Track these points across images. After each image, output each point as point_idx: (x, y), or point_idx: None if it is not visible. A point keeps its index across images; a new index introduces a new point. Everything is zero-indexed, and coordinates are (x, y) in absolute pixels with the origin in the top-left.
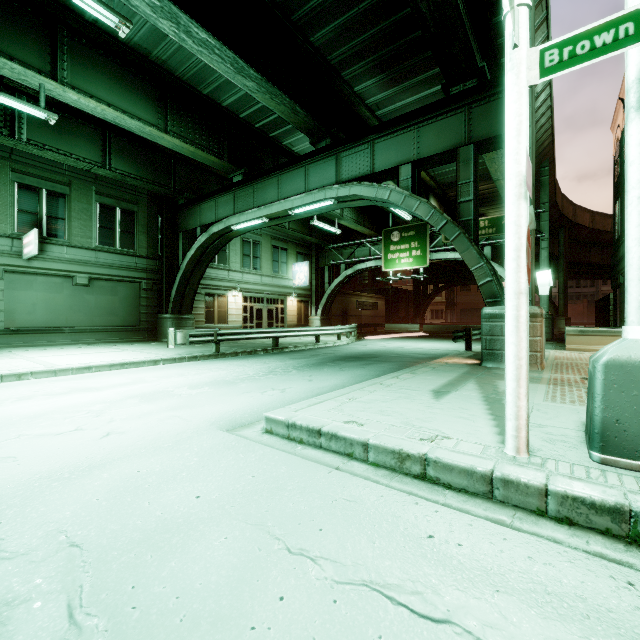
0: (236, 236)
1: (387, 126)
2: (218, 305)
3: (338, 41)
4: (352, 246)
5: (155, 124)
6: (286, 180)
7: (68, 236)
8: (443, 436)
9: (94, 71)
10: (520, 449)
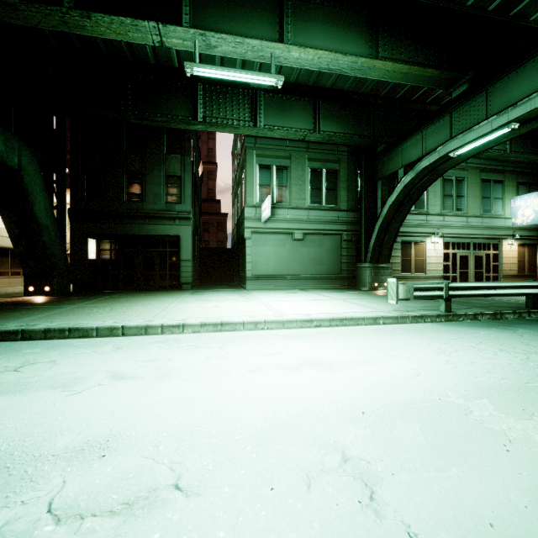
0: (450, 167)
1: None
2: (415, 253)
3: None
4: None
5: (365, 56)
6: None
7: (289, 200)
8: None
9: (311, 23)
10: None
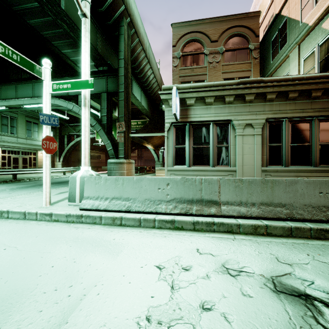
0: None
1: (74, 75)
2: None
3: (45, 27)
4: (80, 126)
5: None
6: (21, 88)
7: None
8: (29, 205)
9: None
10: (46, 204)
